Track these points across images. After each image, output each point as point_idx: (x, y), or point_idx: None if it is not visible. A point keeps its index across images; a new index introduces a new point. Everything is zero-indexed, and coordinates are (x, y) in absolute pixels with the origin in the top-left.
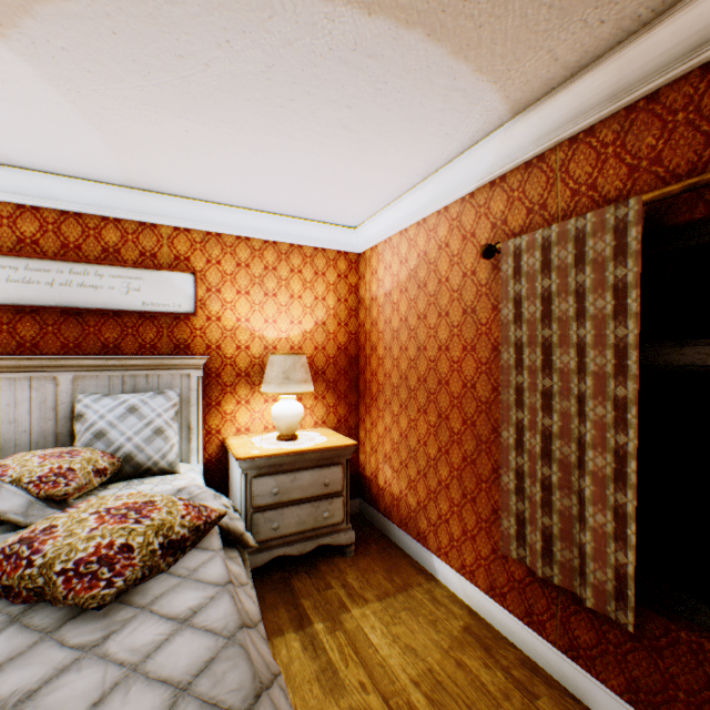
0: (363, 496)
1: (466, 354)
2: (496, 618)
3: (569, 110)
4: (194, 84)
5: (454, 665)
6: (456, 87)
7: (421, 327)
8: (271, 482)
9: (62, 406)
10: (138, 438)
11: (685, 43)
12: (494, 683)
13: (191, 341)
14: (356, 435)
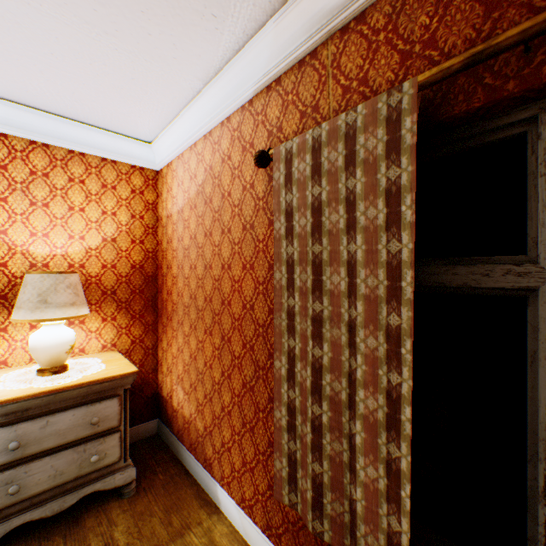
0: (161, 416)
1: (246, 273)
2: None
3: None
4: None
5: None
6: None
7: (207, 245)
8: (7, 434)
9: None
10: None
11: None
12: None
13: None
14: (154, 355)
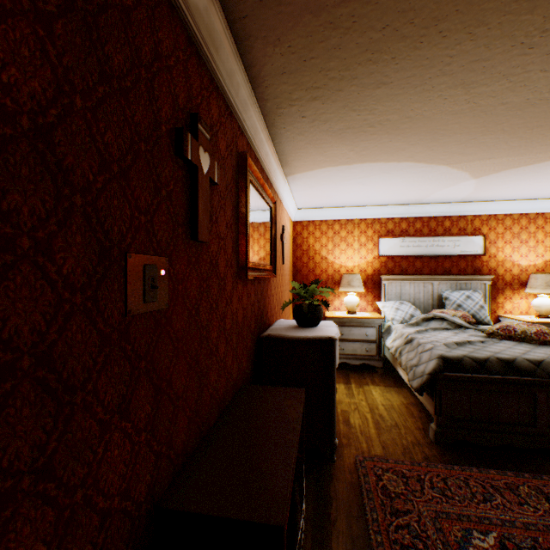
0: None
1: None
2: None
3: None
4: (541, 173)
5: None
6: None
7: None
8: None
9: (434, 294)
10: (473, 308)
11: None
12: None
13: (480, 267)
14: None
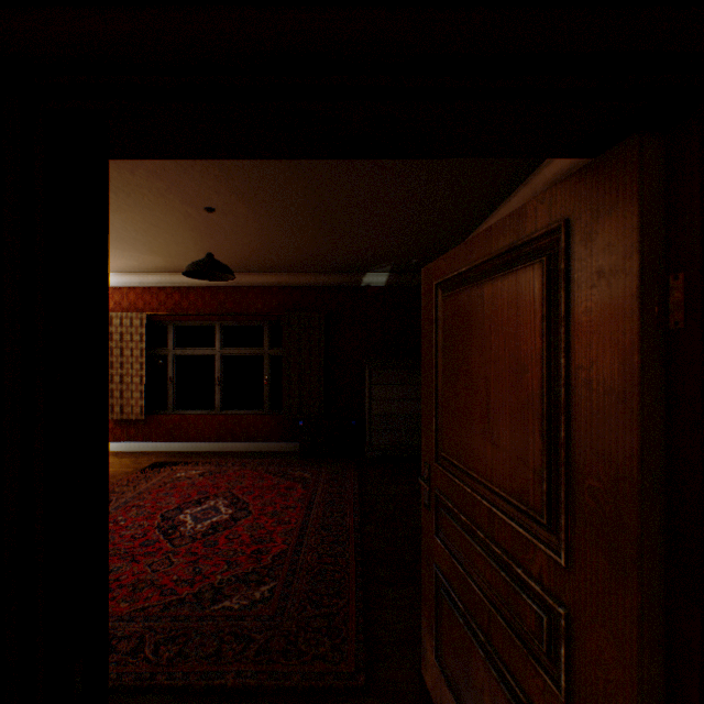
0: None
1: None
2: None
3: (130, 280)
4: None
5: None
6: None
7: None
8: None
9: None
10: None
11: (156, 281)
12: None
13: None
14: None
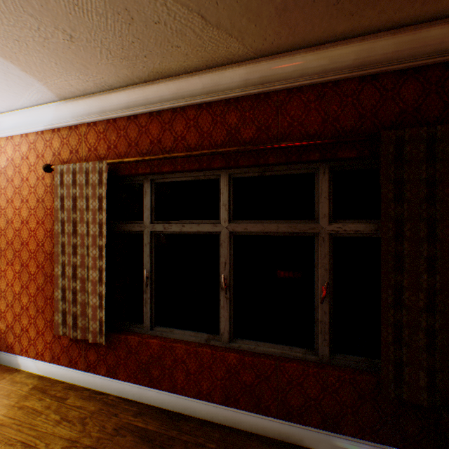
0: None
1: (40, 226)
2: (56, 373)
3: (86, 110)
4: None
5: (17, 410)
6: (12, 72)
7: (10, 208)
8: None
9: None
10: None
11: (122, 105)
12: (43, 405)
13: None
14: None
